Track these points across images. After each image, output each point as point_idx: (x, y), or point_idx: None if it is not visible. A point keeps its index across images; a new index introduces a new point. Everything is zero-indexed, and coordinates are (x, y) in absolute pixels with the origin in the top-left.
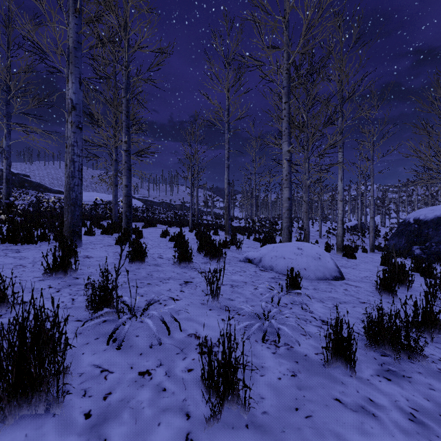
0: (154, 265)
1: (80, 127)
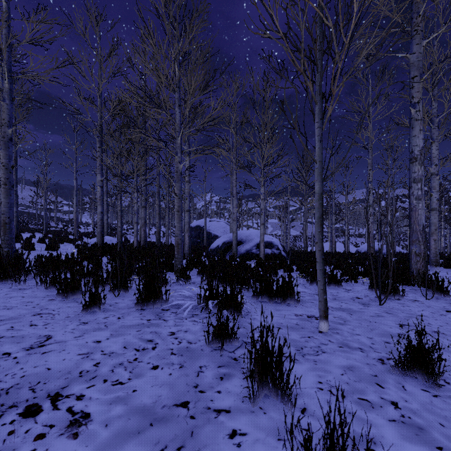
0: None
1: None
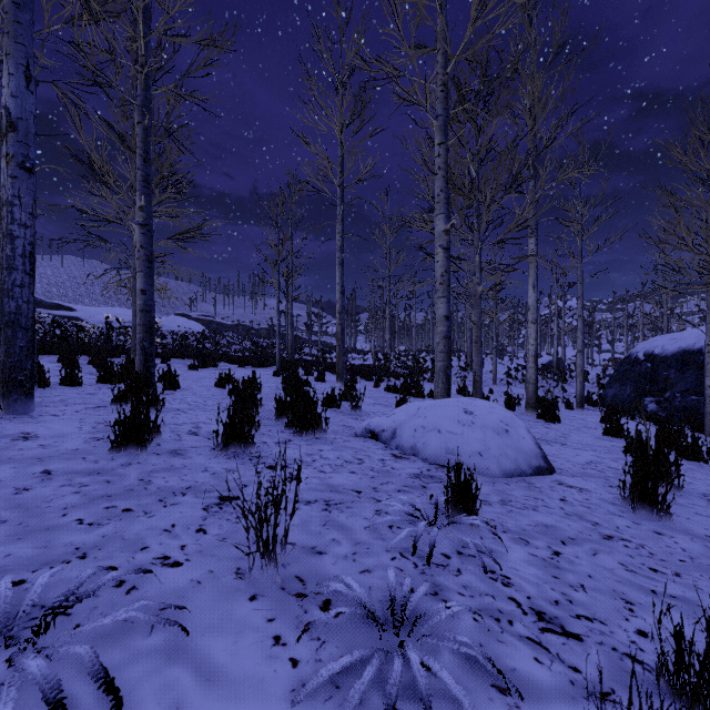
0: (170, 453)
1: (27, 168)
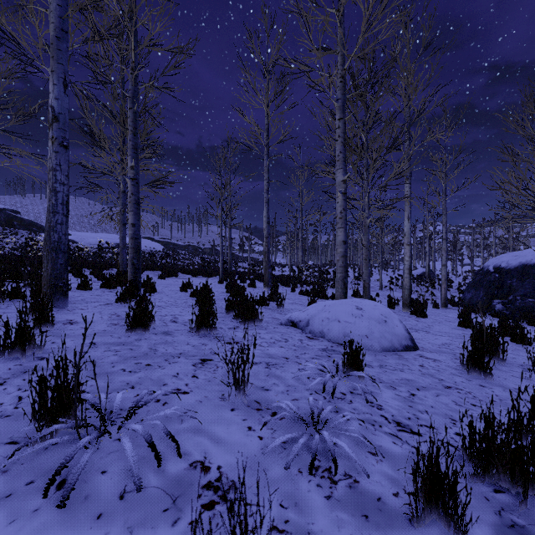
0: (163, 334)
1: (65, 145)
